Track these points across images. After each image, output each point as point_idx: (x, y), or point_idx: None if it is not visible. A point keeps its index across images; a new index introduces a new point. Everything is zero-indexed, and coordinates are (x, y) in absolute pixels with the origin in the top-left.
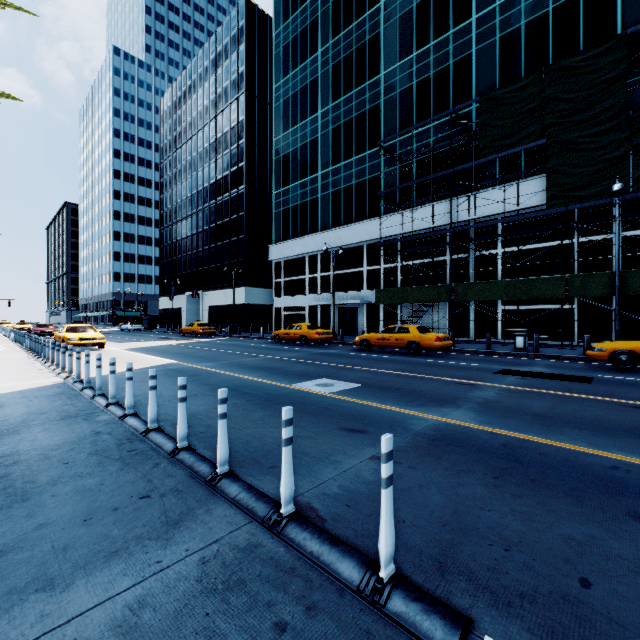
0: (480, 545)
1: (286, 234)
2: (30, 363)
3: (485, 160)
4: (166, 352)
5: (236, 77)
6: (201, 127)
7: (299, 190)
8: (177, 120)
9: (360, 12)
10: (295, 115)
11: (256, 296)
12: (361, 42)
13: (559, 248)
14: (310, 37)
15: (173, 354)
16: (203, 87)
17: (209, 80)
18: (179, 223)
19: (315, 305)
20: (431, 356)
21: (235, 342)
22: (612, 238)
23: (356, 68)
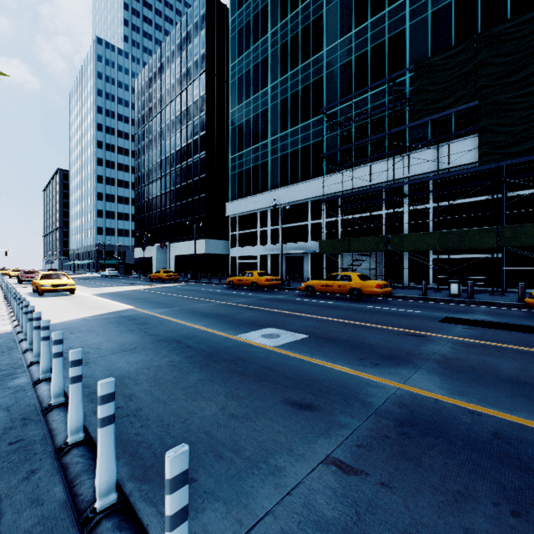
0: None
1: (240, 193)
2: None
3: (419, 122)
4: (129, 297)
5: (198, 58)
6: (168, 102)
7: (252, 154)
8: (149, 97)
9: None
10: (248, 89)
11: (215, 247)
12: (306, 23)
13: (487, 202)
14: (261, 21)
15: (134, 299)
16: (170, 68)
17: (175, 62)
18: (150, 185)
19: (266, 254)
20: (372, 302)
21: (194, 287)
22: None
23: (301, 46)
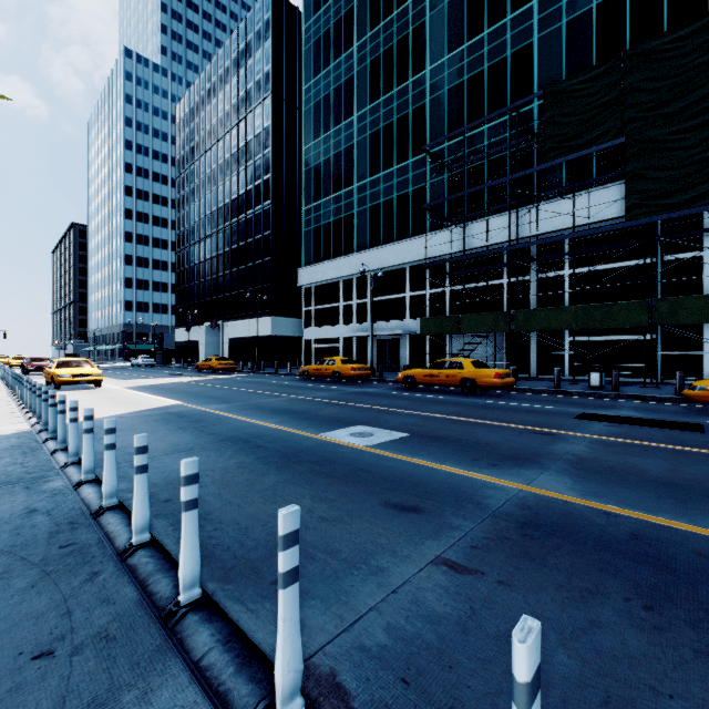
0: None
1: (317, 256)
2: (3, 405)
3: (551, 164)
4: (173, 391)
5: (261, 78)
6: (221, 136)
7: (332, 205)
8: (195, 128)
9: None
10: (328, 119)
11: (283, 327)
12: (403, 33)
13: (638, 268)
14: (345, 30)
15: (181, 393)
16: (224, 90)
17: (230, 82)
18: (197, 245)
19: (350, 337)
20: (489, 396)
21: (257, 379)
22: (703, 256)
23: (398, 64)
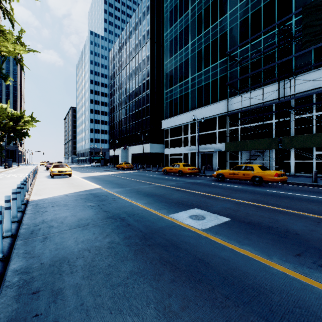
0: None
1: (171, 114)
2: None
3: (307, 50)
4: (100, 179)
5: (145, 33)
6: (128, 62)
7: (178, 89)
8: (117, 61)
9: None
10: (176, 48)
11: (155, 148)
12: None
13: None
14: (184, 2)
15: (103, 181)
16: (129, 42)
17: (132, 37)
18: (118, 112)
19: (187, 152)
20: (272, 187)
21: (142, 173)
22: None
23: (211, 13)
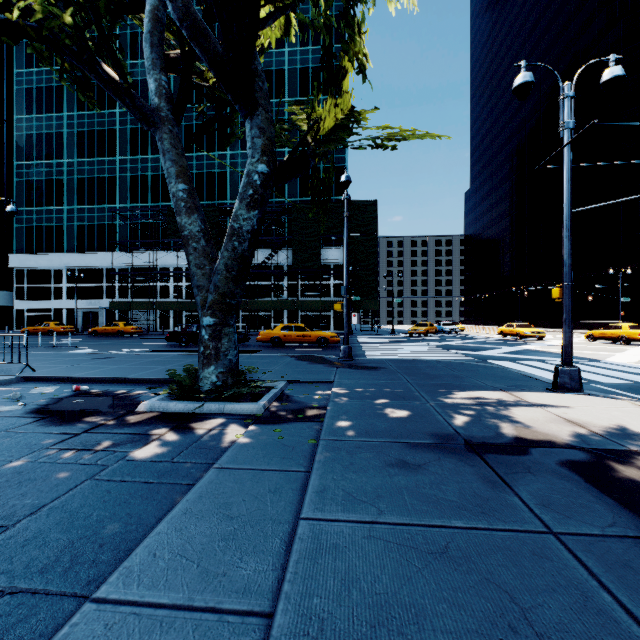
0: (86, 346)
1: (30, 248)
2: None
3: (170, 240)
4: None
5: None
6: None
7: (45, 214)
8: None
9: (101, 106)
10: (40, 152)
11: None
12: (102, 128)
13: None
14: (56, 97)
15: None
16: None
17: None
18: None
19: (61, 308)
20: (129, 336)
21: None
22: None
23: (98, 144)
